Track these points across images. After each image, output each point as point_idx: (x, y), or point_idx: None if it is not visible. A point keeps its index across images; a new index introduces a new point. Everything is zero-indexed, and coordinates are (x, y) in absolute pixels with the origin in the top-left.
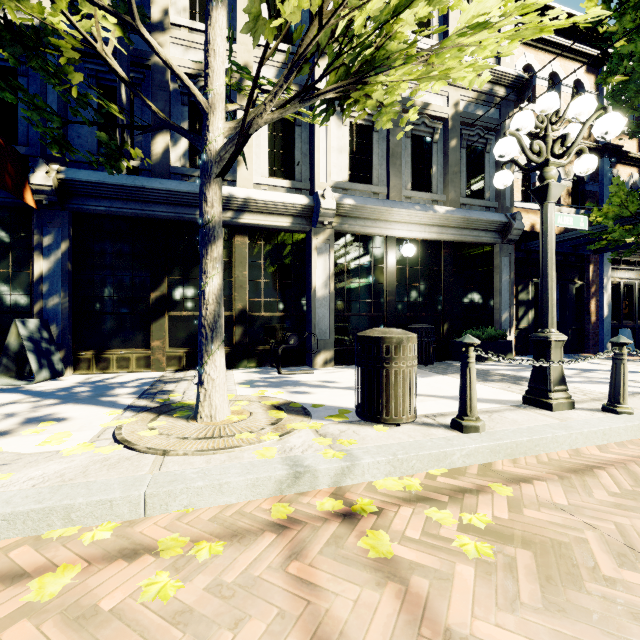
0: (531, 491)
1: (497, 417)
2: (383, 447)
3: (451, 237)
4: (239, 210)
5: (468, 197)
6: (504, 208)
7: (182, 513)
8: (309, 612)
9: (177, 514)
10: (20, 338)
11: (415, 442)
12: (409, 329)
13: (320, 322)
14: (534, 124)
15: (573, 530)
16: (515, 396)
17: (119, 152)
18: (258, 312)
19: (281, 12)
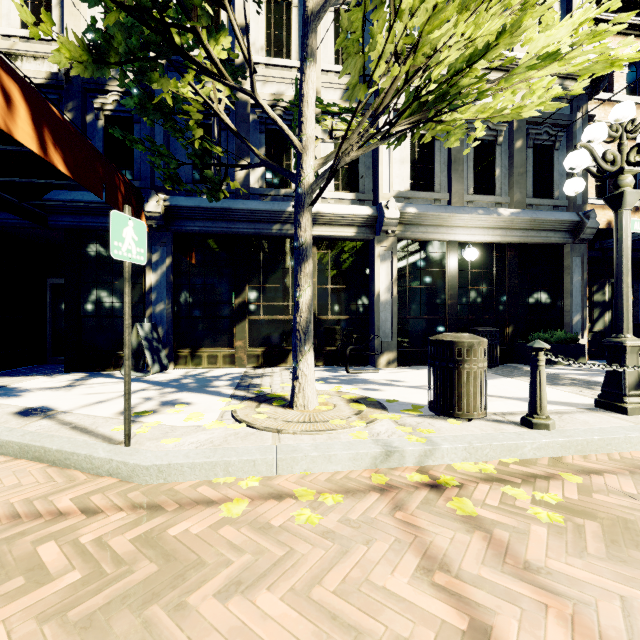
0: (601, 481)
1: (567, 418)
2: (458, 437)
3: (516, 239)
4: None
5: (535, 197)
6: (576, 206)
7: (303, 475)
8: (418, 541)
9: (299, 475)
10: (138, 338)
11: (487, 434)
12: (472, 332)
13: (383, 325)
14: (607, 135)
15: (639, 512)
16: (587, 400)
17: (220, 185)
18: (325, 315)
19: (373, 77)
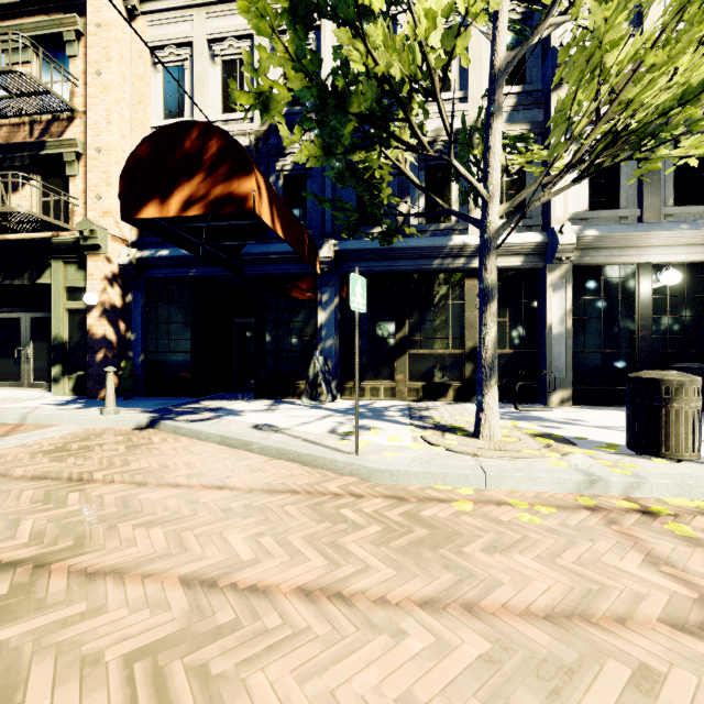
0: None
1: None
2: (668, 474)
3: None
4: (471, 256)
5: None
6: None
7: (509, 491)
8: (639, 546)
9: (506, 491)
10: (314, 370)
11: (703, 475)
12: (672, 369)
13: (555, 360)
14: None
15: None
16: None
17: (396, 231)
18: None
19: (573, 132)
